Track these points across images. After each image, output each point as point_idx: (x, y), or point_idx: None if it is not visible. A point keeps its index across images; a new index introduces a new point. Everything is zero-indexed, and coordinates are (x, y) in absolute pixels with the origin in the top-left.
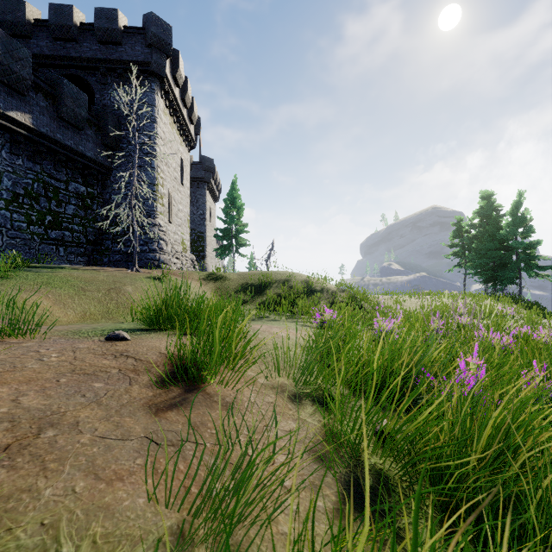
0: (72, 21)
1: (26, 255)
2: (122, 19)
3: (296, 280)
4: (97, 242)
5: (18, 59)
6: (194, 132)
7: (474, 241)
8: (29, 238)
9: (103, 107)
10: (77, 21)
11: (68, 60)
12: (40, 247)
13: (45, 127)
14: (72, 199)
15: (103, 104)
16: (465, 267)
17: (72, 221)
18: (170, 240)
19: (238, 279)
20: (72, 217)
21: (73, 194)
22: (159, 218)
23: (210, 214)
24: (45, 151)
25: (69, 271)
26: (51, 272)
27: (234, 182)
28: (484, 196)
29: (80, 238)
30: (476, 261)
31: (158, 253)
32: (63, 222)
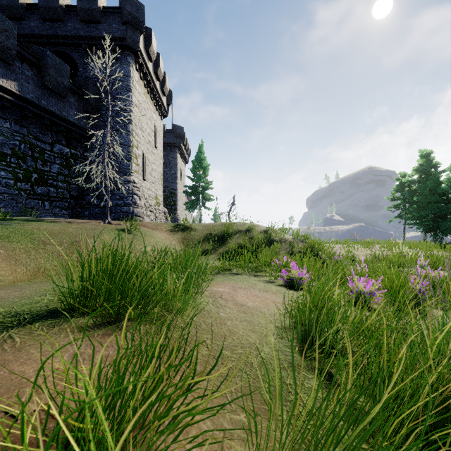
0: (58, 4)
1: (13, 209)
2: (101, 0)
3: (255, 231)
4: (80, 197)
5: (3, 30)
6: (166, 103)
7: (414, 195)
8: (16, 193)
9: (86, 79)
10: (62, 3)
11: (55, 38)
12: (27, 202)
13: (30, 94)
14: (57, 159)
15: (86, 76)
16: (405, 218)
17: (57, 178)
18: (144, 195)
19: (203, 229)
20: (57, 175)
21: (58, 155)
22: (134, 176)
23: (180, 174)
24: (30, 115)
25: (40, 223)
26: (19, 225)
27: (200, 146)
28: (423, 154)
29: (64, 193)
30: (417, 213)
31: (132, 206)
32: (48, 180)
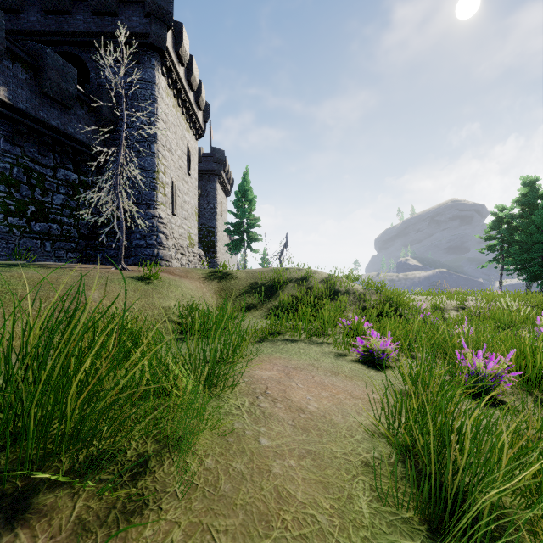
0: None
1: (3, 251)
2: None
3: (315, 279)
4: (91, 236)
5: None
6: (202, 119)
7: (515, 233)
8: (7, 231)
9: (99, 86)
10: None
11: (61, 36)
12: (21, 242)
13: (24, 103)
14: (61, 188)
15: (99, 84)
16: (502, 263)
17: (61, 212)
18: (173, 233)
19: (246, 277)
20: (61, 208)
21: (62, 182)
22: (161, 209)
23: (221, 208)
24: (25, 131)
25: (26, 270)
26: None
27: (245, 174)
28: (526, 182)
29: (71, 231)
30: (520, 256)
31: (156, 247)
32: (50, 214)
